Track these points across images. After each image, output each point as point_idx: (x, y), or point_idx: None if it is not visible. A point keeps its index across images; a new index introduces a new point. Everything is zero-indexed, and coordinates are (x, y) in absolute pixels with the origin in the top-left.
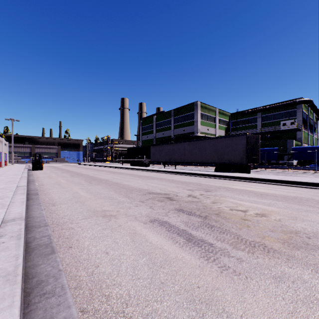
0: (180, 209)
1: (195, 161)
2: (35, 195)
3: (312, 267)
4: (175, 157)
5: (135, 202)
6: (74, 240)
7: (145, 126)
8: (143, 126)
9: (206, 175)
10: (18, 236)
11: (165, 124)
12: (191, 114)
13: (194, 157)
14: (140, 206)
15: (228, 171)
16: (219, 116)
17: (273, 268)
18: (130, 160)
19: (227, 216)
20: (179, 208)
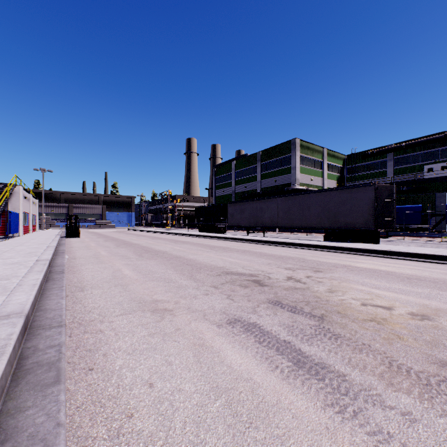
0: (277, 301)
1: (294, 226)
2: (59, 274)
3: None
4: (264, 220)
5: (205, 287)
6: (99, 355)
7: (220, 177)
8: (217, 176)
9: (311, 246)
10: (1, 348)
11: (248, 173)
12: (286, 157)
13: (292, 220)
14: (211, 295)
15: (344, 241)
16: (328, 159)
17: None
18: (199, 224)
19: (360, 317)
20: (275, 300)
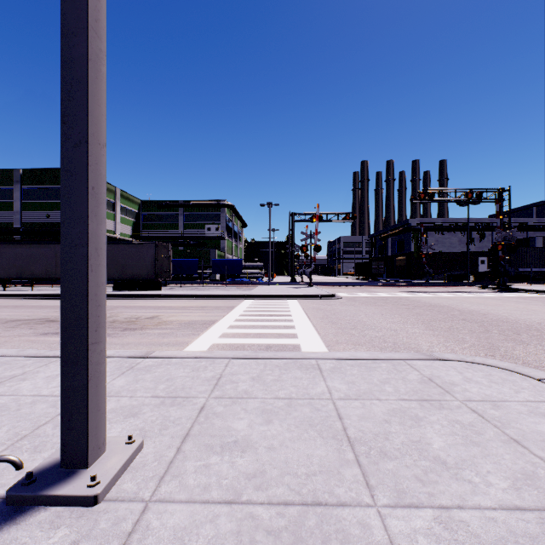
0: None
1: None
2: None
3: (162, 329)
4: (35, 270)
5: (1, 329)
6: None
7: None
8: None
9: None
10: None
11: None
12: None
13: None
14: (14, 330)
15: (132, 290)
16: (122, 202)
17: (142, 332)
18: None
19: (121, 322)
20: None
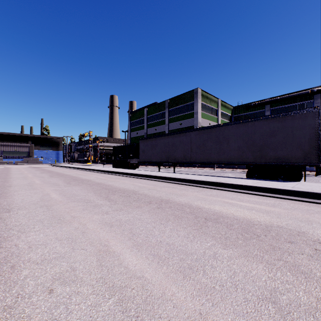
0: None
1: (209, 161)
2: None
3: None
4: (176, 155)
5: None
6: None
7: (134, 121)
8: (132, 121)
9: (253, 188)
10: None
11: (158, 117)
12: (189, 104)
13: (208, 154)
14: None
15: (274, 178)
16: (221, 109)
17: None
18: (113, 160)
19: None
20: None
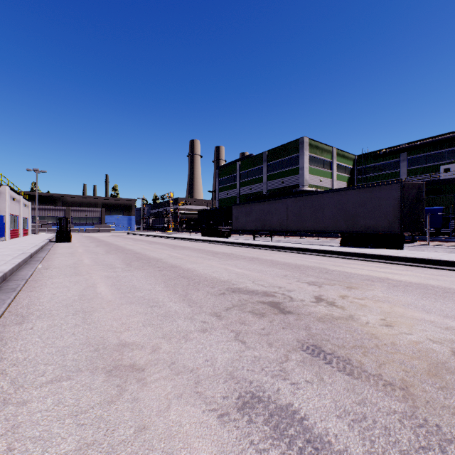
0: (314, 345)
1: (305, 229)
2: (6, 293)
3: None
4: (272, 223)
5: (202, 315)
6: None
7: (223, 178)
8: (221, 178)
9: (329, 252)
10: None
11: (253, 174)
12: (293, 157)
13: (304, 223)
14: (211, 331)
15: (364, 246)
16: (338, 160)
17: None
18: (201, 228)
19: None
20: (311, 343)
